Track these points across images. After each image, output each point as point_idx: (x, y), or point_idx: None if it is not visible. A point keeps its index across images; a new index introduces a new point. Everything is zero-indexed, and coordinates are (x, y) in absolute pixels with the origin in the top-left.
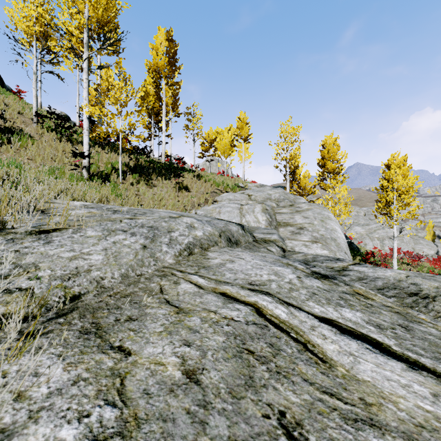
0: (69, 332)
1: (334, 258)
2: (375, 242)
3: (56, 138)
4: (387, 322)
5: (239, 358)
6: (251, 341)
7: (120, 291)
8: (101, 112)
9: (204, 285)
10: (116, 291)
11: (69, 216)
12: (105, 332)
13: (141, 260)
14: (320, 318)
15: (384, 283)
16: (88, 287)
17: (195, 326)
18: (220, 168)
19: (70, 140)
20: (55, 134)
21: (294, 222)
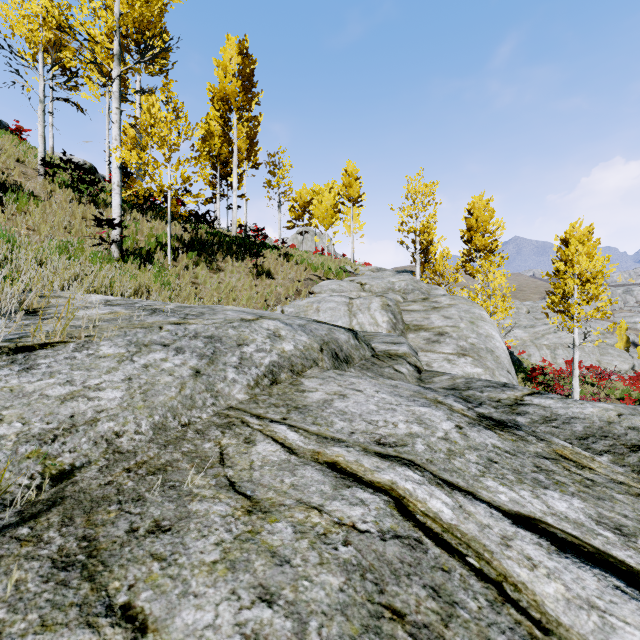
0: (31, 563)
1: (499, 383)
2: (543, 353)
3: (73, 198)
4: (631, 520)
5: (375, 635)
6: (396, 583)
7: (148, 460)
8: (140, 159)
9: (299, 446)
10: (141, 460)
11: (77, 319)
12: (104, 564)
13: (190, 398)
14: (513, 515)
15: (585, 427)
16: (90, 453)
17: (282, 546)
18: (318, 244)
19: (95, 202)
20: (72, 193)
21: (430, 324)
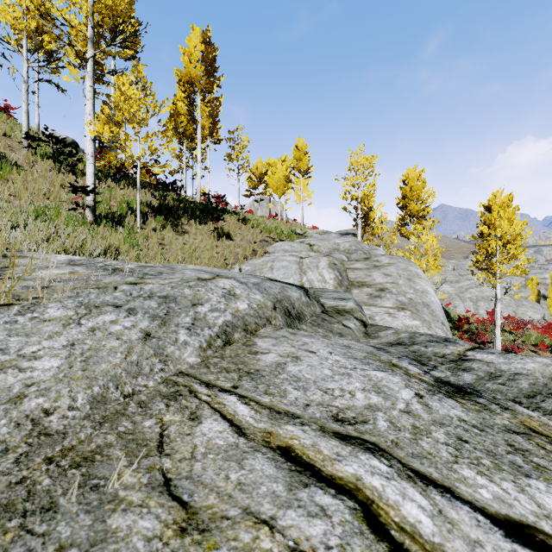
0: None
1: (440, 337)
2: (467, 304)
3: (54, 168)
4: None
5: None
6: None
7: (77, 445)
8: (112, 133)
9: (249, 424)
10: (68, 445)
11: (34, 279)
12: None
13: (136, 364)
14: (503, 521)
15: (531, 384)
16: (9, 438)
17: None
18: (272, 210)
19: (73, 172)
20: (52, 163)
21: (372, 281)
